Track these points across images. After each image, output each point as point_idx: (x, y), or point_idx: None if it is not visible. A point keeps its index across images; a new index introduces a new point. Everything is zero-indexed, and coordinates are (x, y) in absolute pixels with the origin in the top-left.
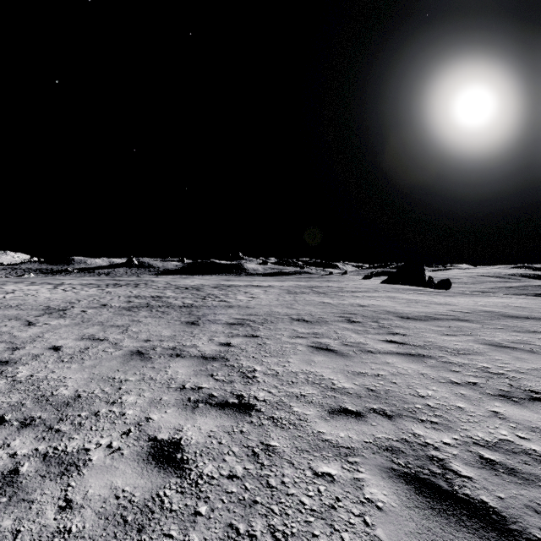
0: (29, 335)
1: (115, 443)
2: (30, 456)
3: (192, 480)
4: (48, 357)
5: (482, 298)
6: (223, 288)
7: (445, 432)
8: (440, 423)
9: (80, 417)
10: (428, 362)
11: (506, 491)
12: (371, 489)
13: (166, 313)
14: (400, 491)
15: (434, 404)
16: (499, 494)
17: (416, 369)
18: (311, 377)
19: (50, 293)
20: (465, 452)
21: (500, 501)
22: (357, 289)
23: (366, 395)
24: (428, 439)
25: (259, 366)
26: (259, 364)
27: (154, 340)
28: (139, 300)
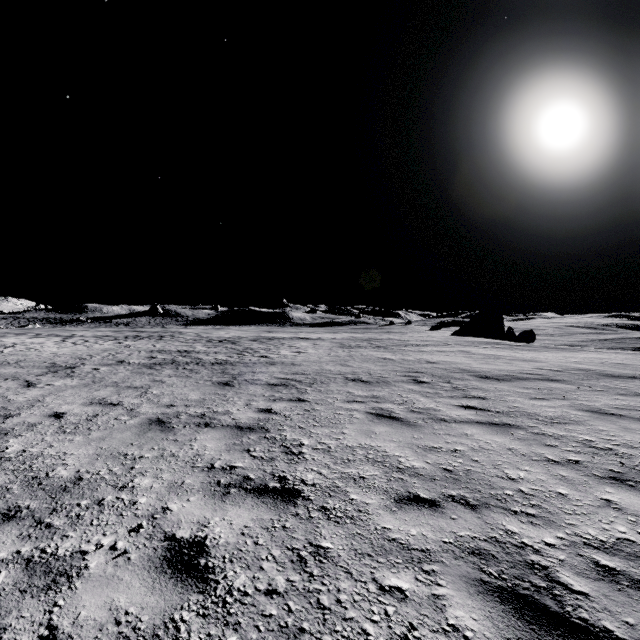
0: (26, 398)
1: (121, 543)
2: (10, 561)
3: (218, 597)
4: (47, 426)
5: (574, 353)
6: (264, 341)
7: (547, 528)
8: (539, 515)
9: (79, 506)
10: (516, 433)
11: (636, 614)
12: (456, 612)
13: (194, 371)
14: (494, 614)
15: (529, 489)
16: (626, 618)
17: (502, 443)
18: (372, 453)
19: (57, 347)
20: (575, 557)
21: (629, 629)
22: (424, 342)
23: (441, 477)
24: (526, 539)
25: (307, 439)
26: (306, 436)
27: (178, 405)
28: (163, 355)
